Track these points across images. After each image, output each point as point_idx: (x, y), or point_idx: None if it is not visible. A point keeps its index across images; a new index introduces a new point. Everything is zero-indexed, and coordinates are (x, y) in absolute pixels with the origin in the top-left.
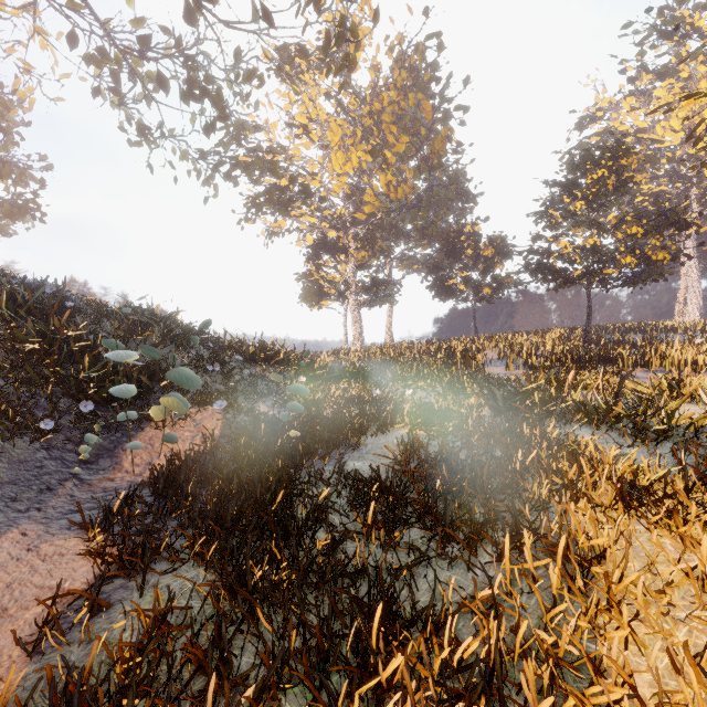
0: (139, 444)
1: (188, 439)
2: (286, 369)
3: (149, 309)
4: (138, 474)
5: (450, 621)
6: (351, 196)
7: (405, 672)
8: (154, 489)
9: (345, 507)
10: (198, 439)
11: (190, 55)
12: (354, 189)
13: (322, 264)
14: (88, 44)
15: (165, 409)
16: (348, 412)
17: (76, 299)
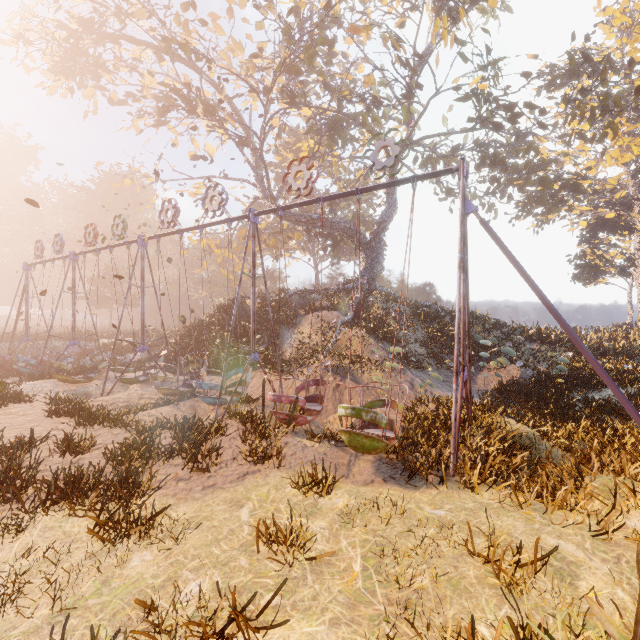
0: (488, 375)
1: (503, 377)
2: (556, 346)
3: (474, 314)
4: (485, 387)
5: (605, 421)
6: (635, 173)
7: (586, 420)
8: (498, 391)
9: (584, 408)
10: (508, 378)
11: (483, 145)
12: (639, 165)
13: (598, 243)
14: (422, 157)
15: (497, 363)
16: (597, 375)
17: (443, 311)
